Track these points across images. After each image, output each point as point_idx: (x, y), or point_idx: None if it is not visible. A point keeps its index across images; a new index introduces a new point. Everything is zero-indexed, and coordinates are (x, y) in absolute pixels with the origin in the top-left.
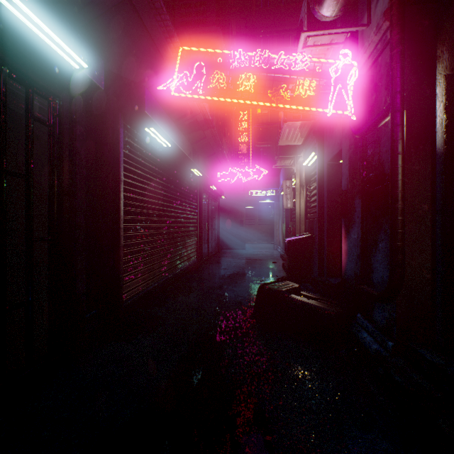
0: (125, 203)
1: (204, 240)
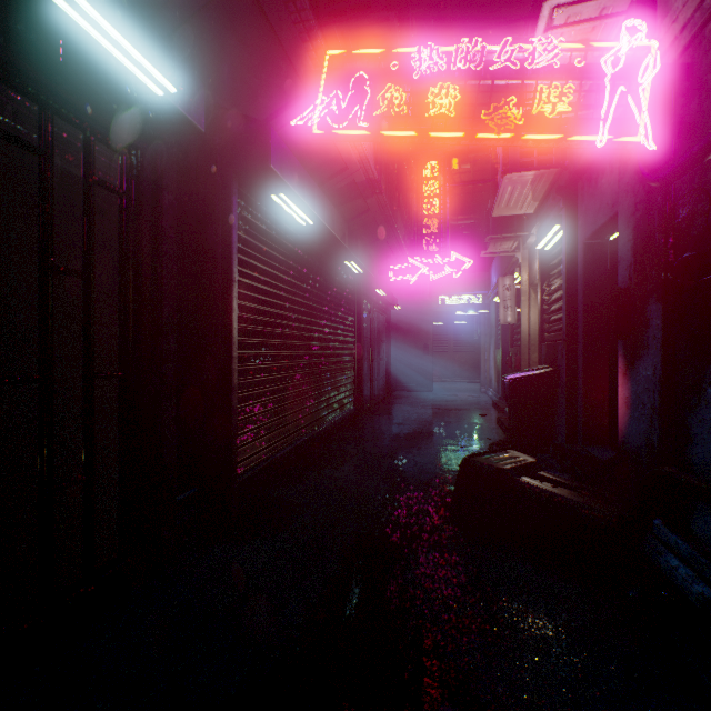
0: (239, 318)
1: (366, 376)
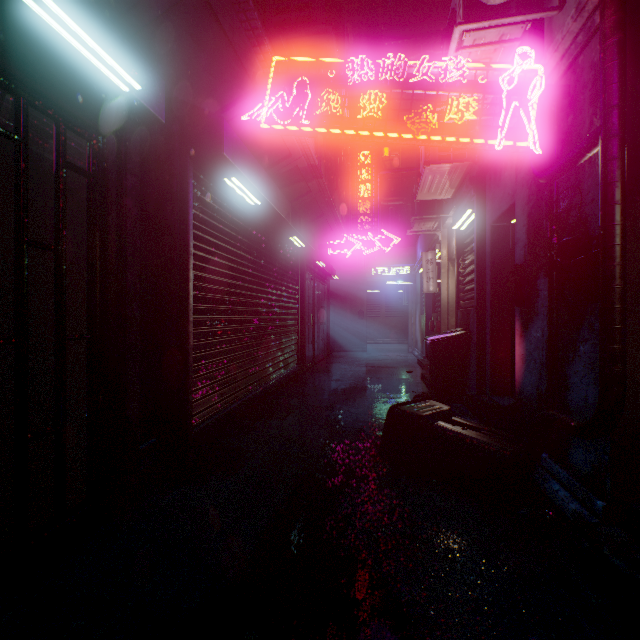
0: (195, 287)
1: (308, 338)
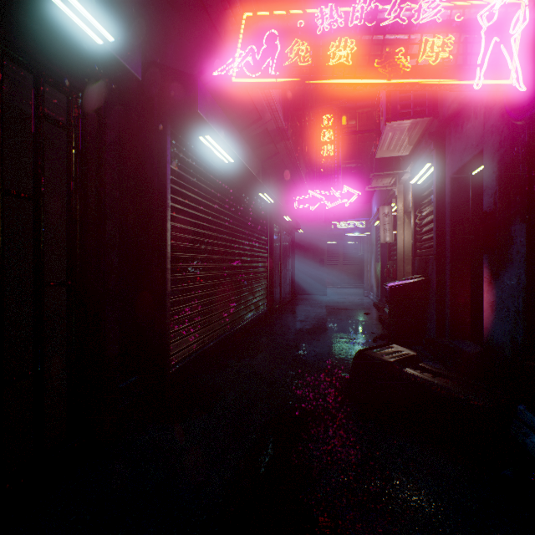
0: (173, 236)
1: (276, 283)
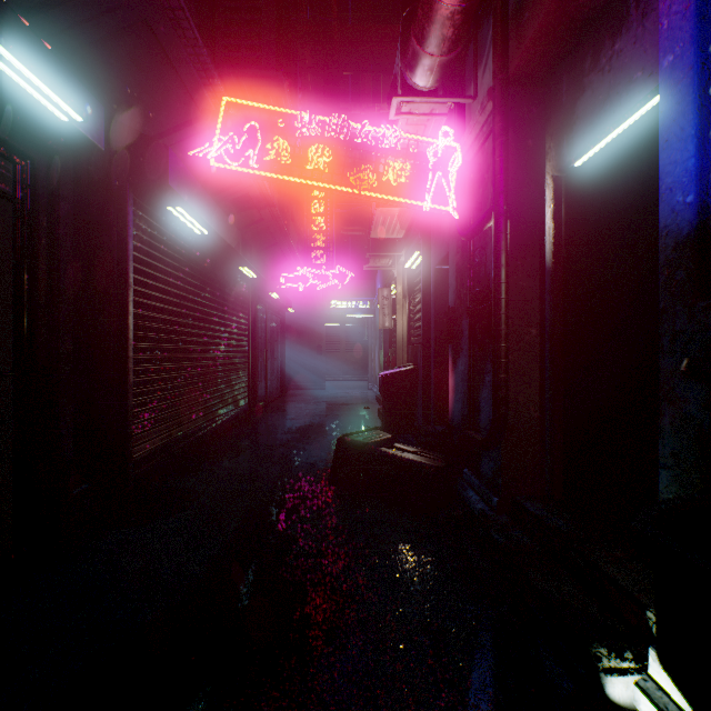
0: (135, 320)
1: (261, 375)
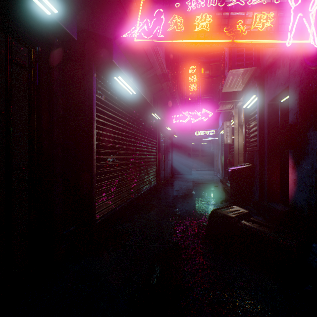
0: (98, 139)
1: (162, 168)
